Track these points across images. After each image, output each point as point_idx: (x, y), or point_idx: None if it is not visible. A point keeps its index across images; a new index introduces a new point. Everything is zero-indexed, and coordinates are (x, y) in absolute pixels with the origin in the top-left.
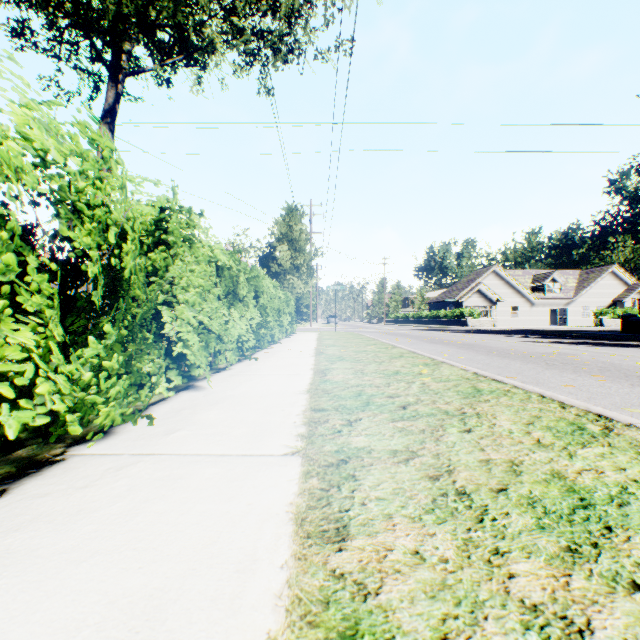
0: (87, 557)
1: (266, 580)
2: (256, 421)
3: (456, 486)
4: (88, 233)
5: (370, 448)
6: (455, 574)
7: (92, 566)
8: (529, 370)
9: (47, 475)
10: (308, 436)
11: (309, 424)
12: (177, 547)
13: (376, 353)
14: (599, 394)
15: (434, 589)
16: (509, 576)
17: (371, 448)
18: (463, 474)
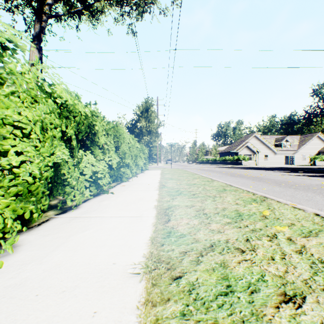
0: None
1: None
2: None
3: None
4: None
5: None
6: None
7: None
8: None
9: None
10: None
11: None
12: None
13: (204, 186)
14: None
15: None
16: None
17: None
18: None
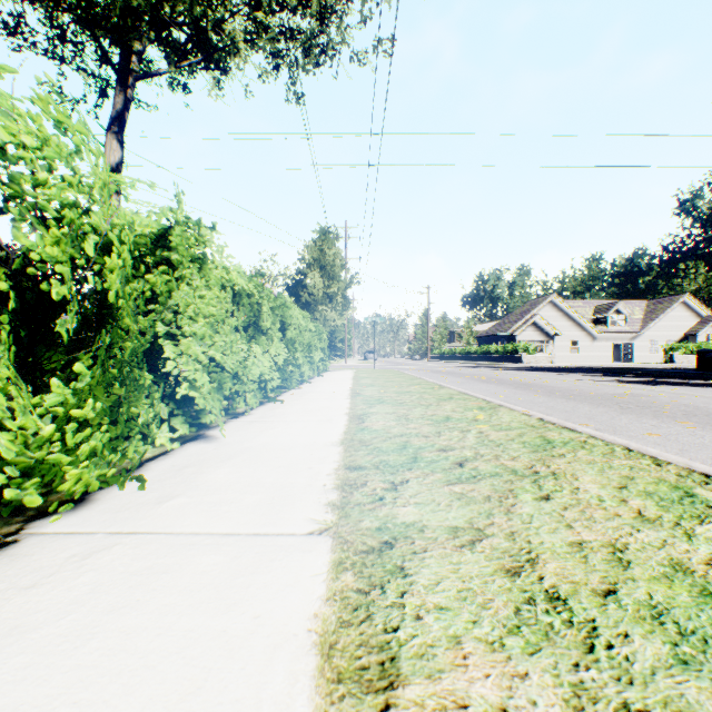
0: None
1: None
2: (276, 483)
3: (545, 586)
4: (54, 243)
5: (422, 524)
6: None
7: None
8: (601, 415)
9: None
10: (341, 506)
11: (342, 488)
12: (140, 700)
13: (421, 394)
14: (692, 445)
15: None
16: None
17: (423, 524)
18: (551, 566)
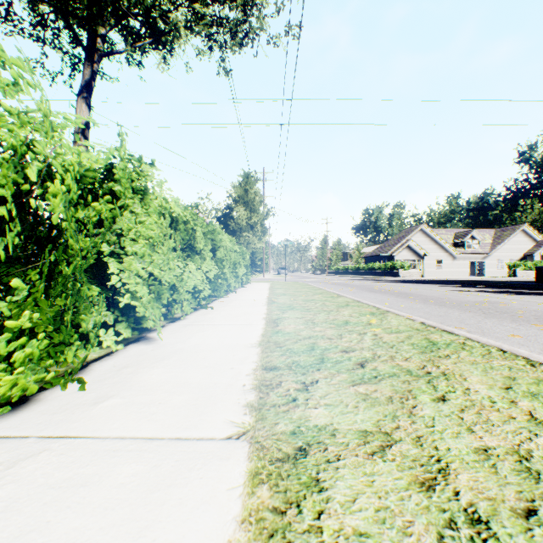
0: None
1: None
2: (201, 384)
3: (462, 504)
4: None
5: (333, 427)
6: None
7: None
8: (469, 319)
9: None
10: (258, 407)
11: (260, 389)
12: None
13: (323, 302)
14: None
15: None
16: None
17: (334, 427)
18: (463, 477)
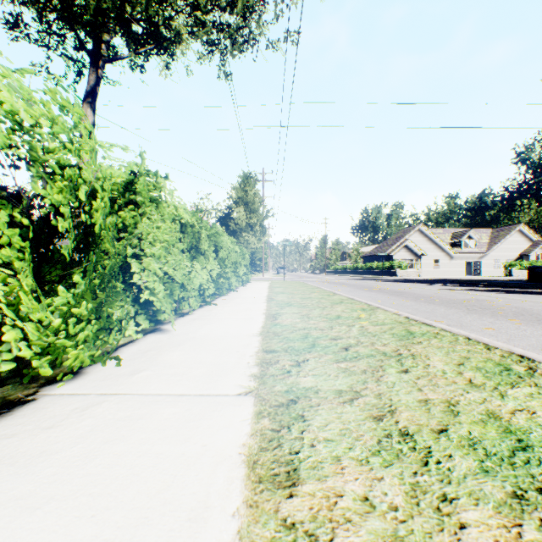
0: (42, 504)
1: (217, 530)
2: (213, 362)
3: (399, 427)
4: (59, 191)
5: (317, 388)
6: (406, 524)
7: (45, 514)
8: (453, 314)
9: (17, 415)
10: (260, 376)
11: (261, 365)
12: (131, 492)
13: (319, 299)
14: (517, 336)
15: (386, 541)
16: (460, 526)
17: (318, 388)
18: (404, 414)
